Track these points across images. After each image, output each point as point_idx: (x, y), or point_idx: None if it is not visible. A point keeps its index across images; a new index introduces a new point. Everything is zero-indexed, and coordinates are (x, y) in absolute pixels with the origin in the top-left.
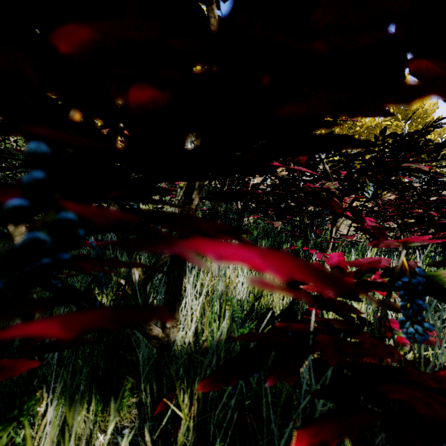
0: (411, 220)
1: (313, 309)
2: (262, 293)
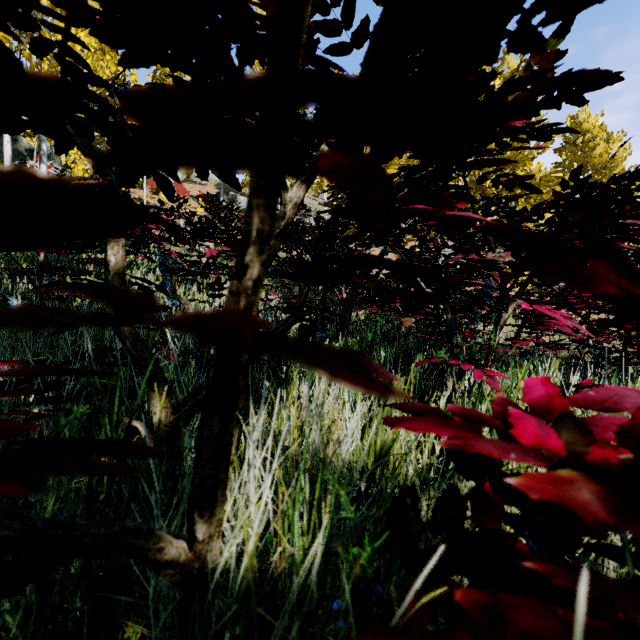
0: (593, 316)
1: (583, 579)
2: (389, 448)
